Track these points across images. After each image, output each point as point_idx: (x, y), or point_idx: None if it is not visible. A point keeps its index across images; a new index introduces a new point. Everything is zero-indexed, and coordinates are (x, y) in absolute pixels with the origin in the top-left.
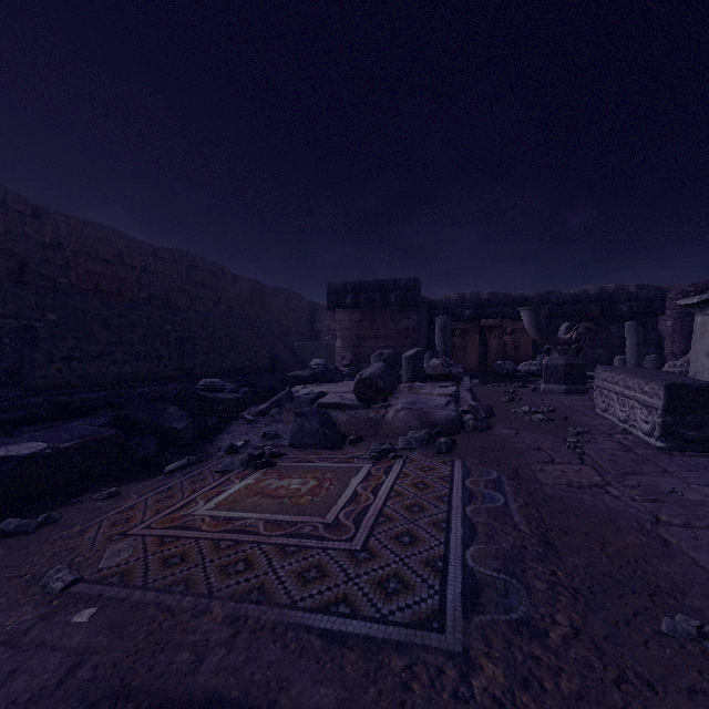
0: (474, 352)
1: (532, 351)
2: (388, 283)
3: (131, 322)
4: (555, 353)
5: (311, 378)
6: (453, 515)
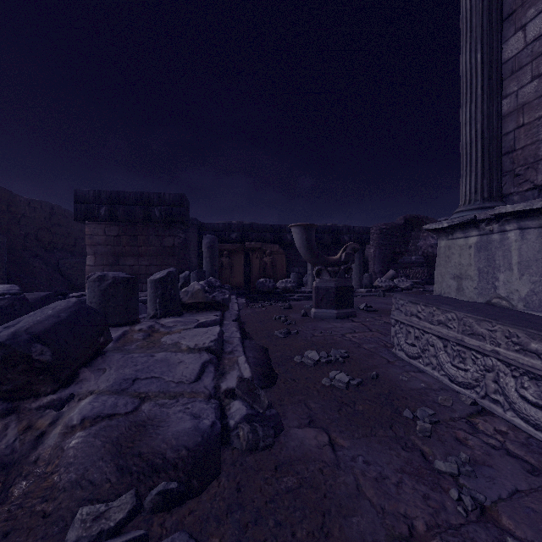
0: (240, 271)
1: (285, 270)
2: (151, 196)
3: None
4: (326, 275)
5: None
6: None
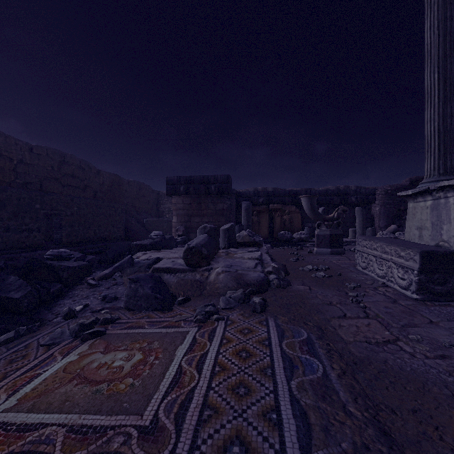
0: (265, 226)
1: (301, 225)
2: (209, 177)
3: (1, 201)
4: (324, 227)
5: (151, 246)
6: (281, 397)
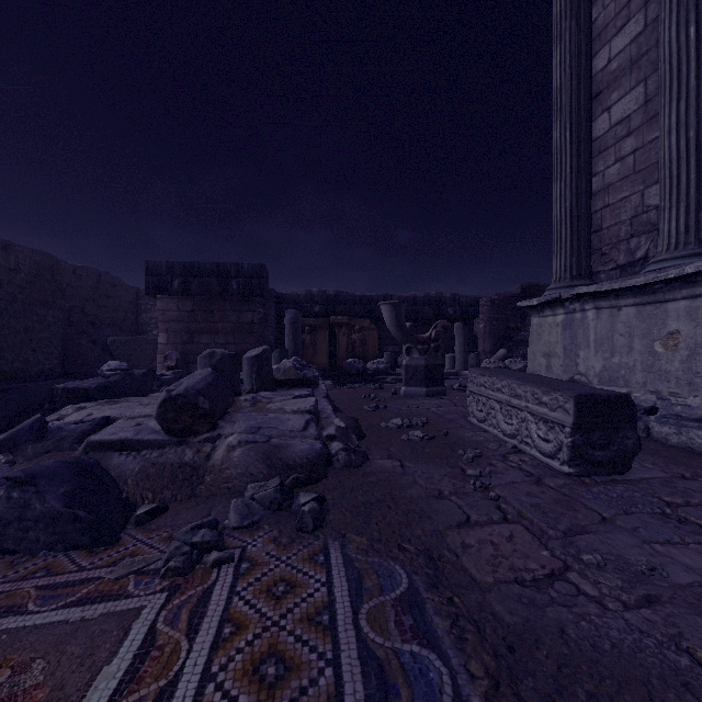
0: (324, 350)
1: (378, 349)
2: (228, 267)
3: None
4: (416, 353)
5: (100, 391)
6: None
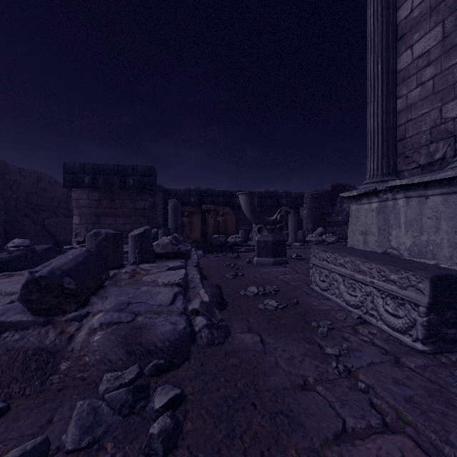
0: (198, 228)
1: (235, 228)
2: (126, 168)
3: None
4: (265, 232)
5: (0, 265)
6: None
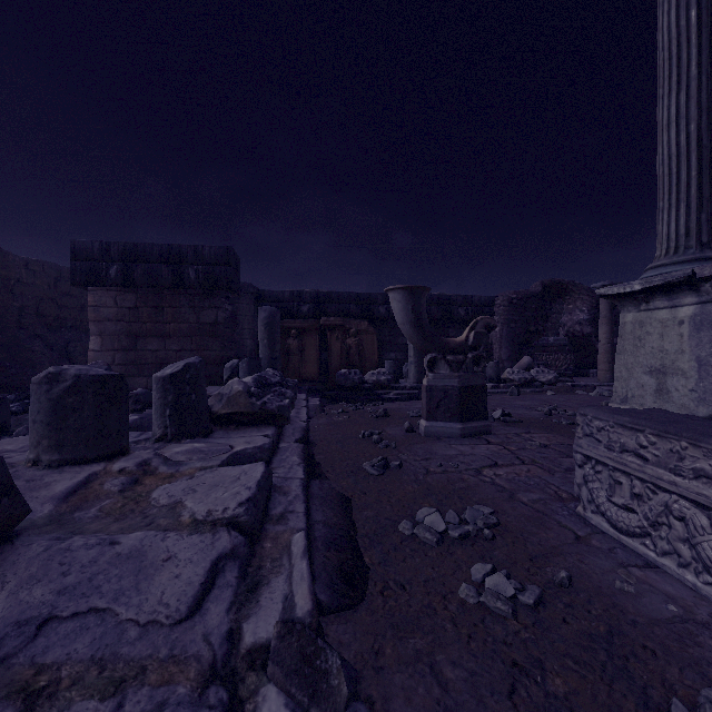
0: (314, 357)
1: (377, 356)
2: (184, 250)
3: None
4: (444, 368)
5: None
6: None
